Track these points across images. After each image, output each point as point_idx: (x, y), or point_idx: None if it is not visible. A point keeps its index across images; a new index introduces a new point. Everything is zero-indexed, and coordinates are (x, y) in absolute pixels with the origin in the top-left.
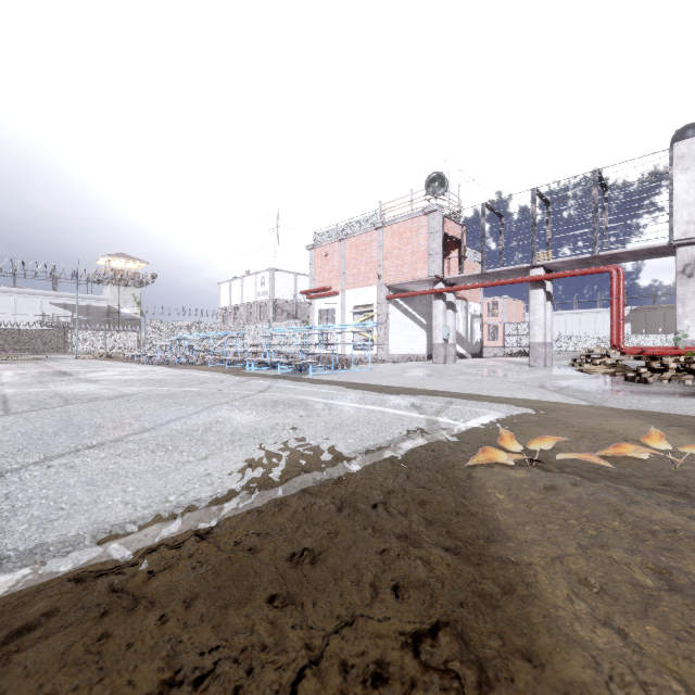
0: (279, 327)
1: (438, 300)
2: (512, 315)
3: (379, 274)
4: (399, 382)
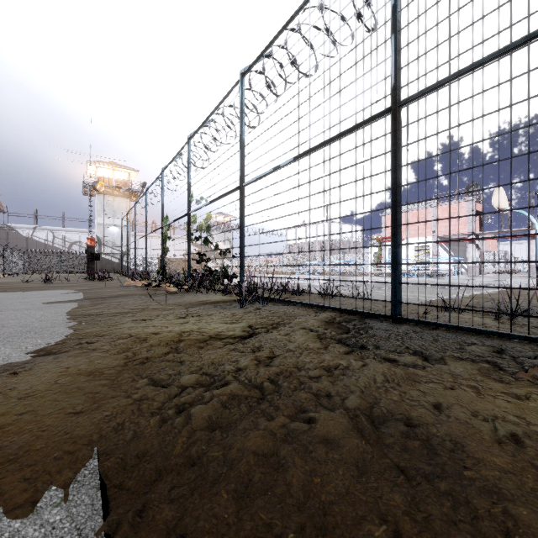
0: (352, 257)
1: (471, 244)
2: (488, 246)
3: (435, 230)
4: (494, 279)
